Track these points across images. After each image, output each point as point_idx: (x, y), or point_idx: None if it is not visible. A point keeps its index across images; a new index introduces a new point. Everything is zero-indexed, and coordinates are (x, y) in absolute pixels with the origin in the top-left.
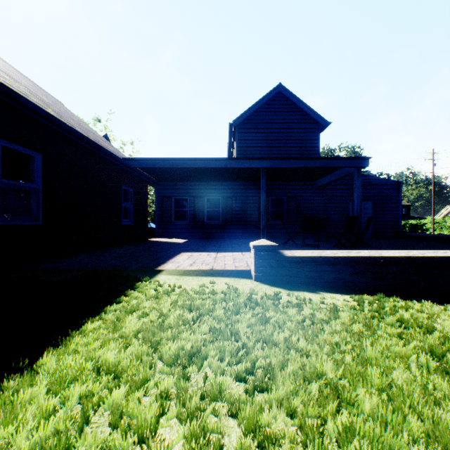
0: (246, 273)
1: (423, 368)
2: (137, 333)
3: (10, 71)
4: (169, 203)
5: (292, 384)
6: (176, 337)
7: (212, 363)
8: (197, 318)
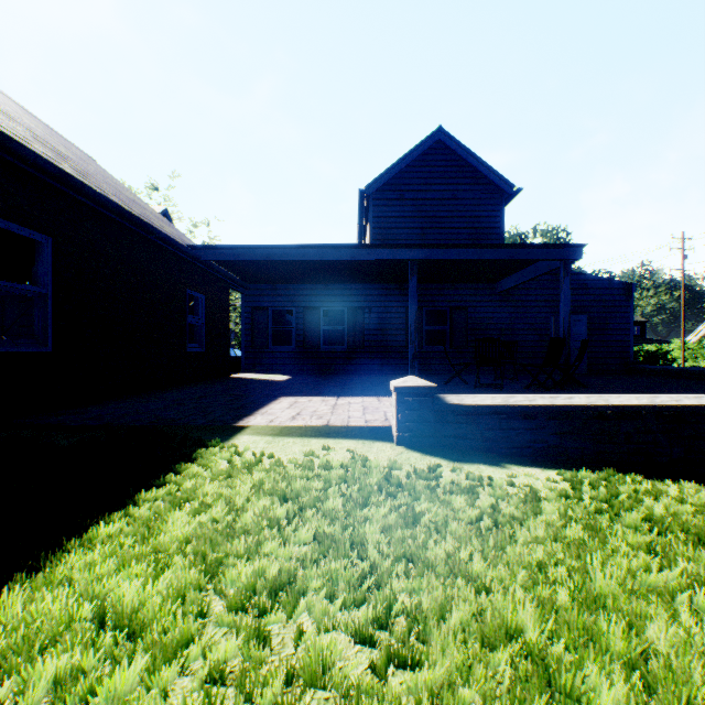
0: (384, 432)
1: (702, 615)
2: (186, 543)
3: (6, 105)
4: (263, 318)
5: (459, 652)
6: (253, 552)
7: (313, 606)
8: (294, 513)
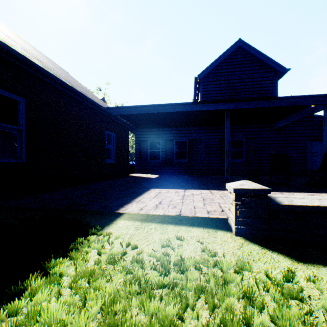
0: (220, 220)
1: None
2: None
3: (20, 41)
4: (145, 146)
5: None
6: None
7: None
8: None
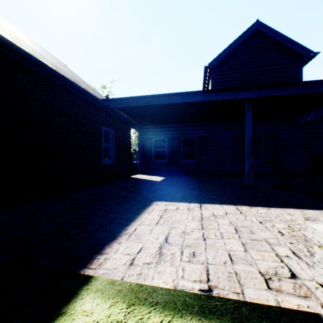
0: None
1: None
2: None
3: (1, 22)
4: (149, 144)
5: None
6: None
7: None
8: None
